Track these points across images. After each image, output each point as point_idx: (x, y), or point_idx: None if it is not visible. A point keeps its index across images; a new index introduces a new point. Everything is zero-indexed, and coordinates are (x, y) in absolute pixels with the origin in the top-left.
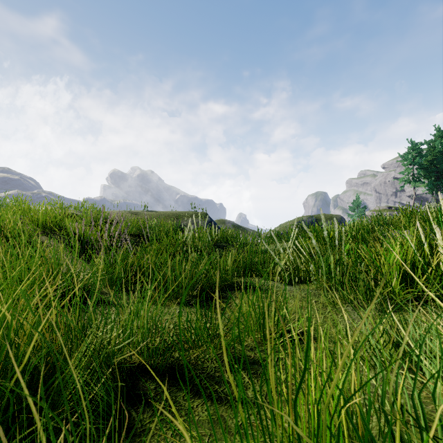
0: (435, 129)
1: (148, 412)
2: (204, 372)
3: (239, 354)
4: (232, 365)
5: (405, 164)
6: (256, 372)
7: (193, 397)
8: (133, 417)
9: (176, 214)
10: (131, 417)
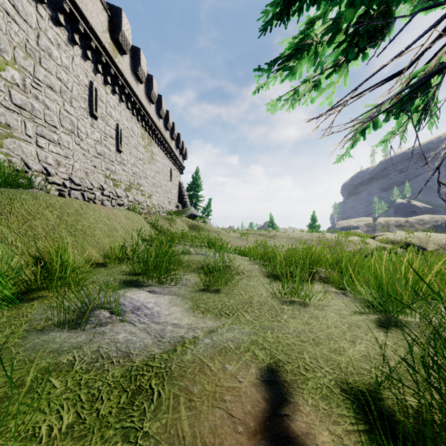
0: None
1: None
2: None
3: None
4: None
5: None
6: None
7: None
8: None
9: None
10: None
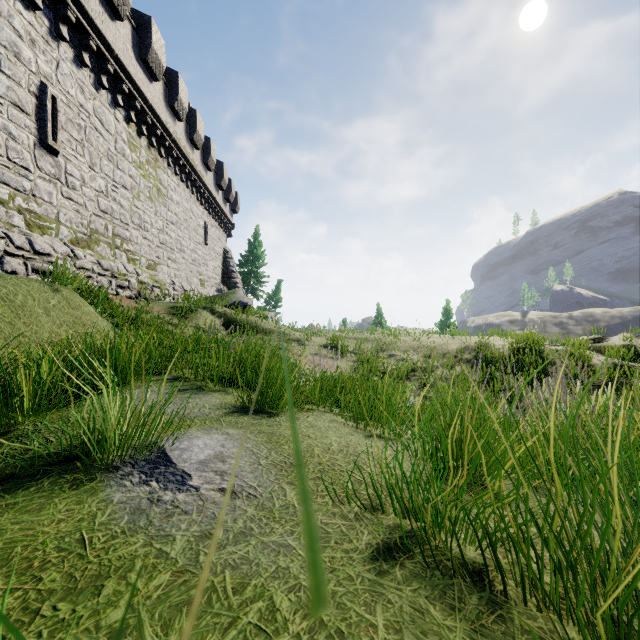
0: None
1: None
2: None
3: None
4: None
5: None
6: None
7: None
8: None
9: None
10: None
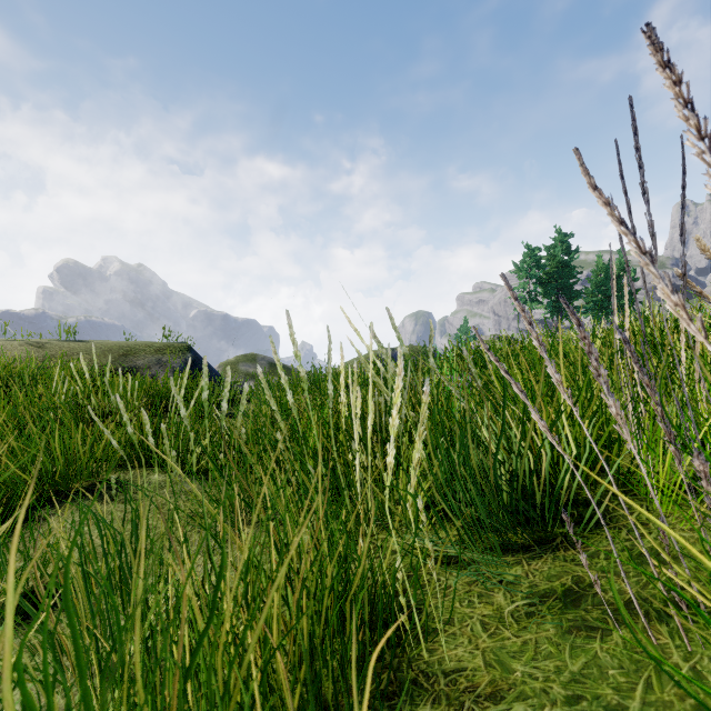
0: (556, 231)
1: None
2: None
3: None
4: None
5: (521, 276)
6: None
7: None
8: None
9: (126, 347)
10: None
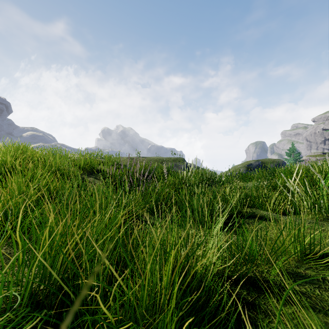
0: None
1: (260, 314)
2: (275, 283)
3: (289, 270)
4: (294, 279)
5: None
6: (319, 286)
7: (285, 304)
8: (251, 316)
9: (161, 159)
10: (251, 316)
